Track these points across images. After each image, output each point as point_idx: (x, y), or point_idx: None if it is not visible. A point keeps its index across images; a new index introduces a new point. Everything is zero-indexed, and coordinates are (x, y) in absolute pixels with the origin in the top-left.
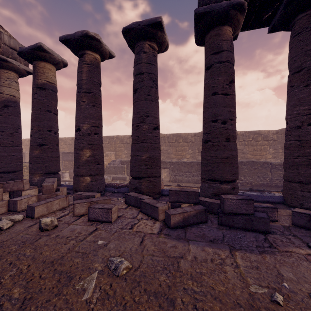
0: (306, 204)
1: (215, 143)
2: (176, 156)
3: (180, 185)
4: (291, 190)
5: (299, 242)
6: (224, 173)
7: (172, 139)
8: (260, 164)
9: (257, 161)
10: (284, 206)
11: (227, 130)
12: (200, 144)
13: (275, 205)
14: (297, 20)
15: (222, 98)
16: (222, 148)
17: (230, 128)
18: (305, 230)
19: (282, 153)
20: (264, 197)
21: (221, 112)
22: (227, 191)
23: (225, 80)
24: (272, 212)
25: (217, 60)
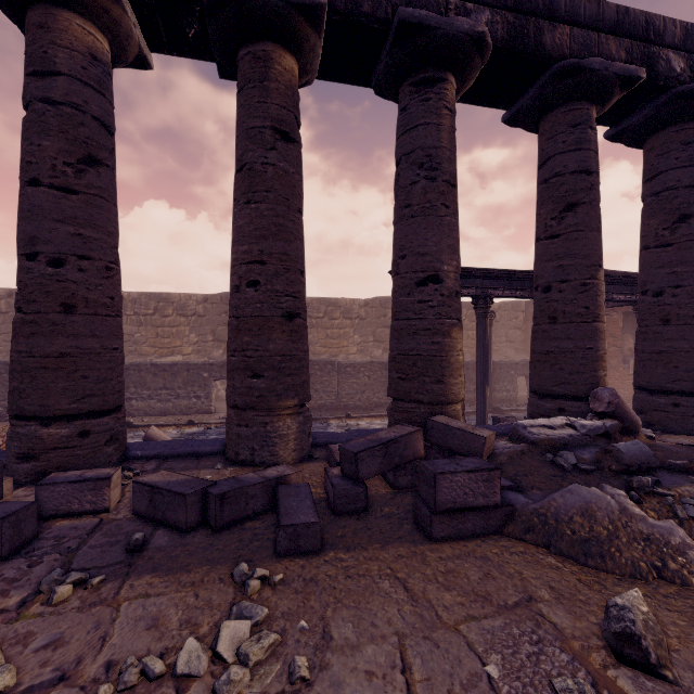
0: (242, 452)
1: (30, 316)
2: (156, 350)
3: (130, 424)
4: (228, 424)
5: (43, 572)
6: (50, 396)
7: (145, 306)
8: (319, 365)
9: (314, 360)
10: (215, 461)
11: (63, 283)
12: (218, 320)
13: (200, 462)
14: (239, 60)
15: (53, 199)
16: (48, 331)
17: (76, 279)
18: (138, 525)
19: (374, 344)
20: (200, 442)
21: (49, 234)
22: (59, 443)
23: (60, 153)
24: (98, 490)
25: (41, 92)
